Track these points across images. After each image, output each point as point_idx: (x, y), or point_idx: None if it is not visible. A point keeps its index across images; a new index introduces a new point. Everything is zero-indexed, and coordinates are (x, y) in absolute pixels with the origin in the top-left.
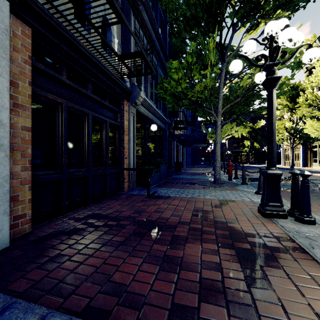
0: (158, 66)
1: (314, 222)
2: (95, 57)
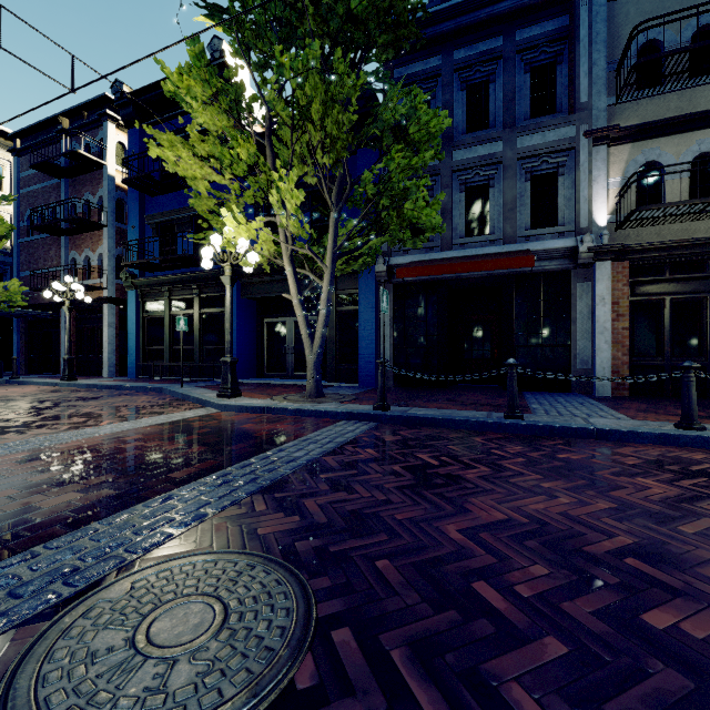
0: None
1: None
2: (702, 239)
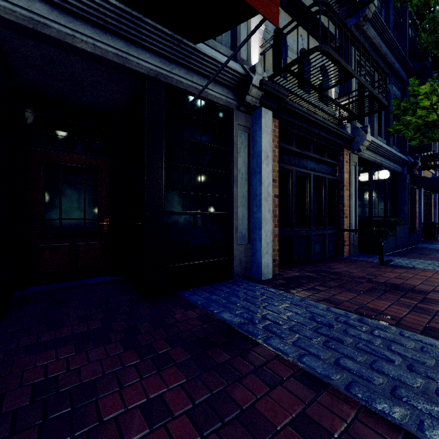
0: (391, 84)
1: None
2: (319, 119)
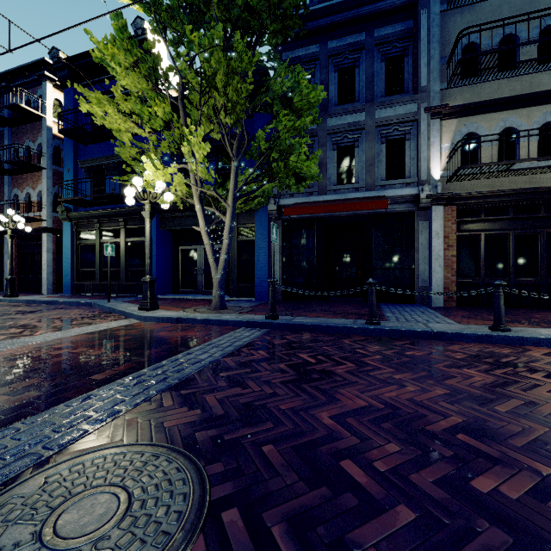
0: None
1: None
2: (507, 190)
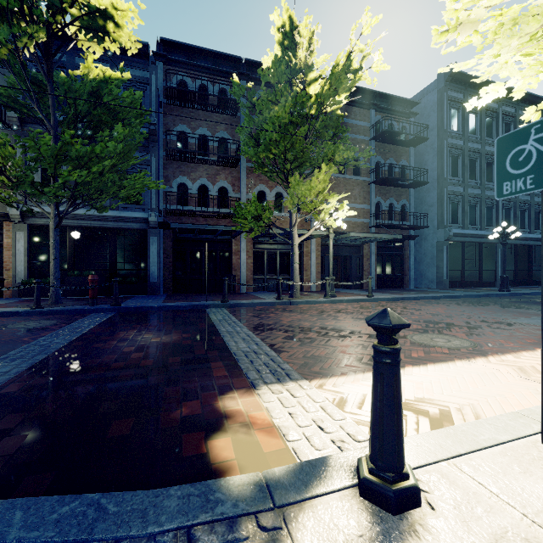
0: None
1: None
2: None
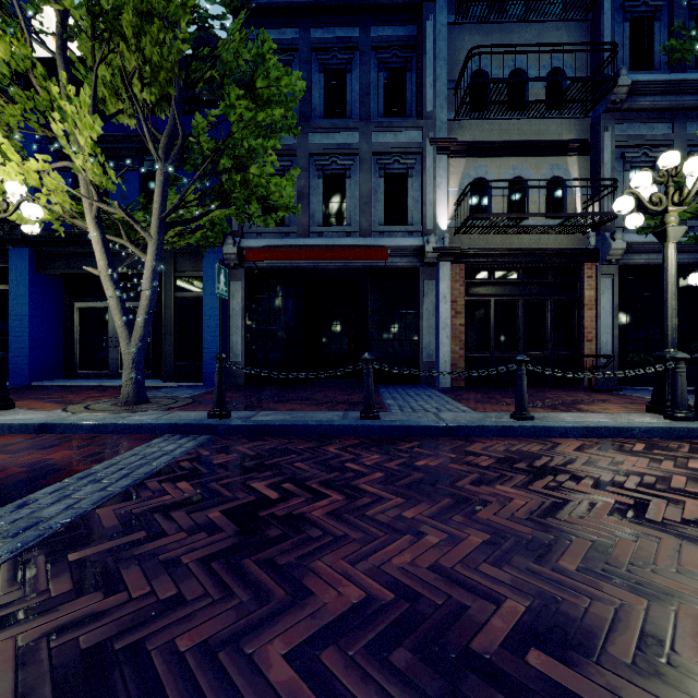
0: None
1: (672, 418)
2: (517, 250)
